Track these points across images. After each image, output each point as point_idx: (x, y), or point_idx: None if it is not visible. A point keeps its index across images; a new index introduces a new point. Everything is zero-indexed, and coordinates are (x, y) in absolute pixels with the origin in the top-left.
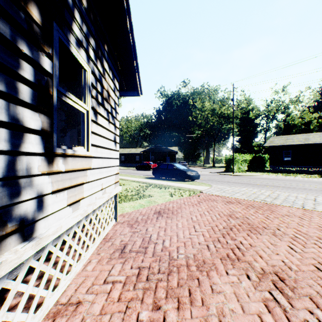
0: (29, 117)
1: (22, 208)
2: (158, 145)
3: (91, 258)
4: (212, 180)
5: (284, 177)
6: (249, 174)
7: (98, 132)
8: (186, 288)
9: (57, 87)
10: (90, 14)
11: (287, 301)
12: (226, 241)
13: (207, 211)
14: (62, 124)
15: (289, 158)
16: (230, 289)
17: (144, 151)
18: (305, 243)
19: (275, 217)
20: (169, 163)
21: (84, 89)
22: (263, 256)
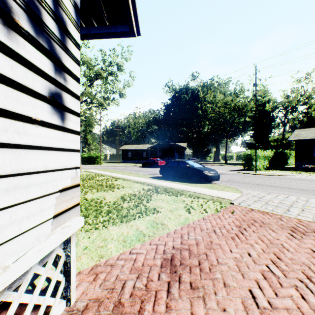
0: None
1: None
2: (166, 141)
3: None
4: (235, 182)
5: None
6: (277, 173)
7: None
8: None
9: None
10: None
11: None
12: None
13: (273, 262)
14: None
15: None
16: None
17: (151, 147)
18: None
19: None
20: (180, 160)
21: None
22: None
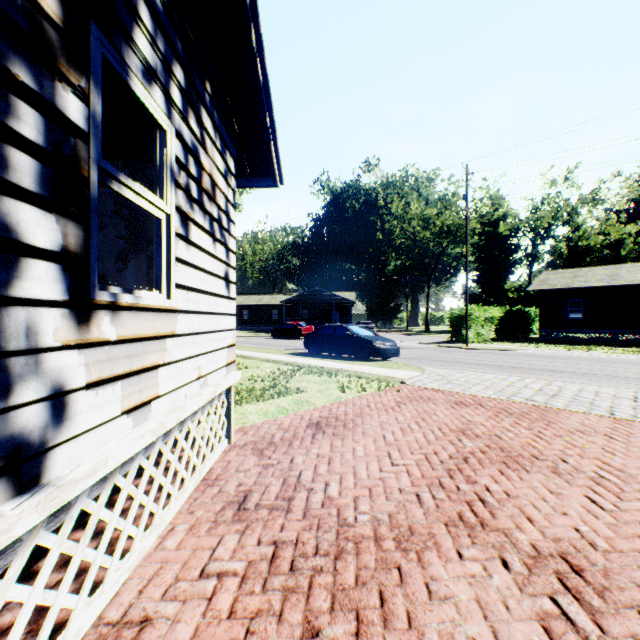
0: (33, 223)
1: (16, 421)
2: (317, 289)
3: (176, 521)
4: (425, 359)
5: (570, 352)
6: (499, 347)
7: (190, 259)
8: (374, 589)
9: (98, 162)
10: (174, 14)
11: (591, 618)
12: (457, 485)
13: (416, 422)
14: (119, 243)
15: (579, 314)
16: (467, 592)
17: (288, 300)
18: (620, 491)
19: (556, 434)
20: (339, 325)
21: (160, 170)
22: (535, 519)
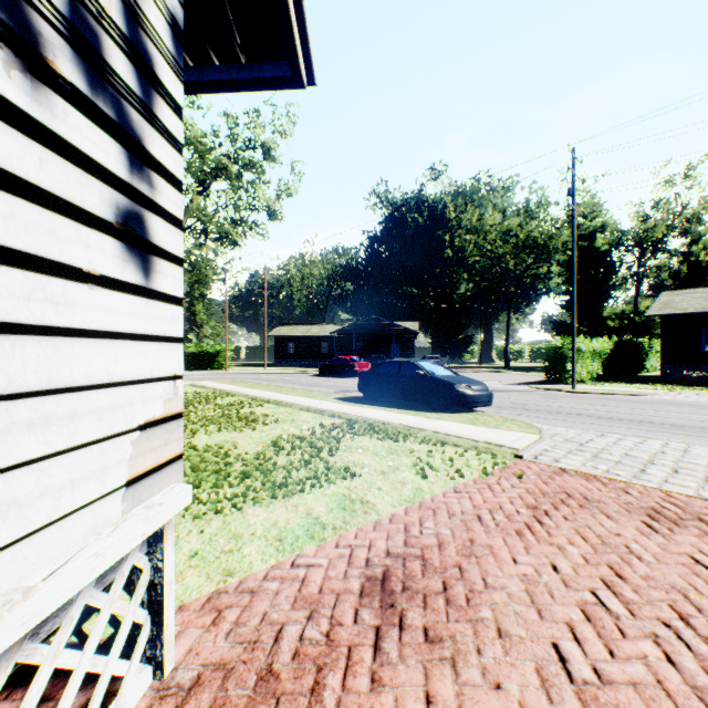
0: None
1: None
2: (373, 317)
3: None
4: (527, 409)
5: None
6: (620, 390)
7: None
8: None
9: None
10: None
11: None
12: None
13: (608, 585)
14: None
15: None
16: None
17: (340, 330)
18: None
19: None
20: (405, 361)
21: None
22: None
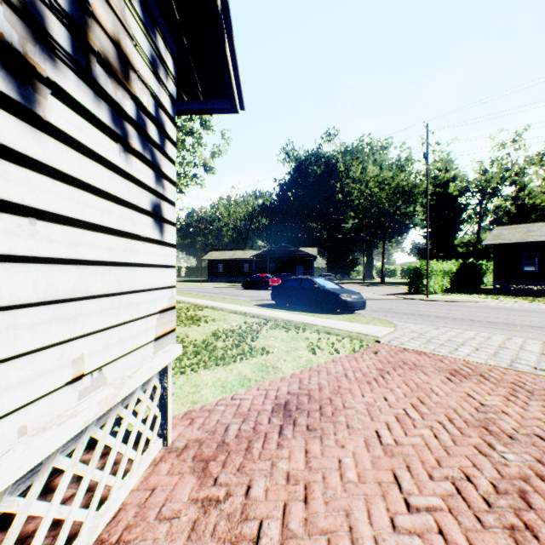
0: None
1: None
2: (283, 245)
3: None
4: (391, 312)
5: (535, 305)
6: (460, 299)
7: (44, 157)
8: None
9: None
10: None
11: None
12: None
13: (413, 406)
14: None
15: (529, 267)
16: None
17: (258, 255)
18: None
19: None
20: (305, 278)
21: None
22: None
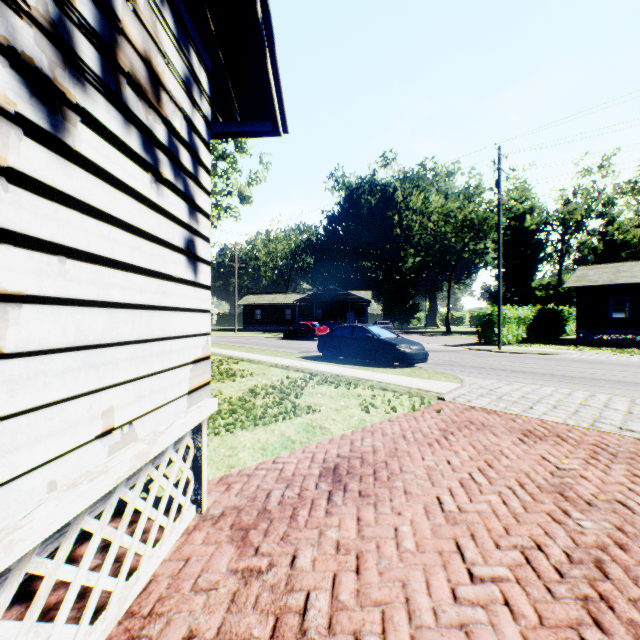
0: None
1: None
2: (331, 288)
3: None
4: (457, 365)
5: (625, 357)
6: (538, 350)
7: (73, 190)
8: None
9: None
10: None
11: None
12: None
13: (480, 470)
14: None
15: (619, 313)
16: None
17: (302, 299)
18: None
19: None
20: (357, 325)
21: None
22: None
